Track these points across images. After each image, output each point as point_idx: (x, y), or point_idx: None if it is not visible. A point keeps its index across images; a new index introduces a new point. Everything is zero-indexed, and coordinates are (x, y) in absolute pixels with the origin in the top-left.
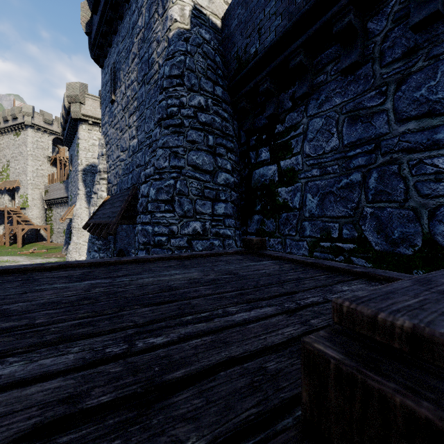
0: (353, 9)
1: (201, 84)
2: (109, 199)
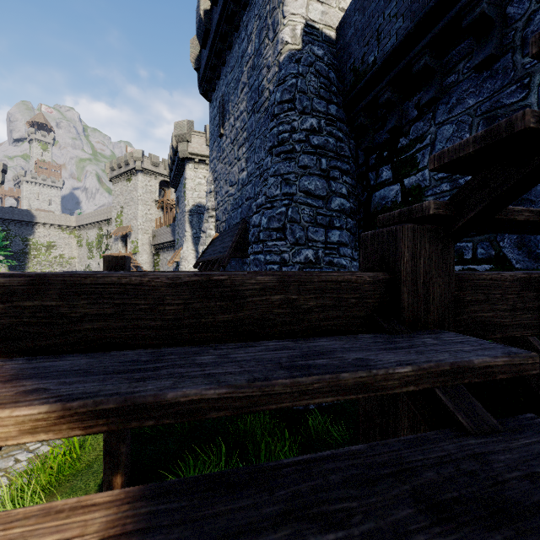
0: None
1: (313, 105)
2: (218, 236)
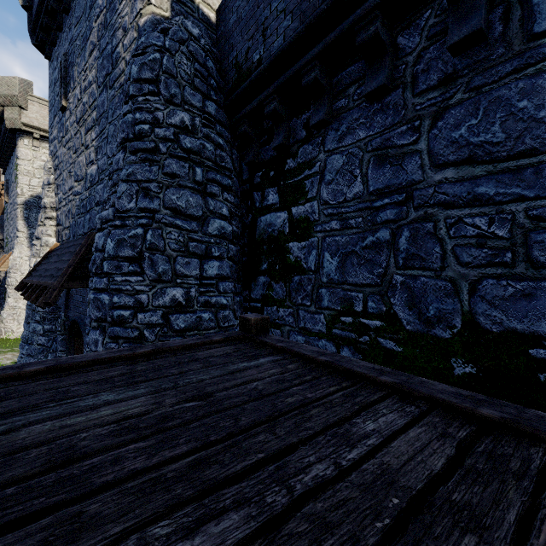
0: (380, 16)
1: (185, 95)
2: (58, 248)
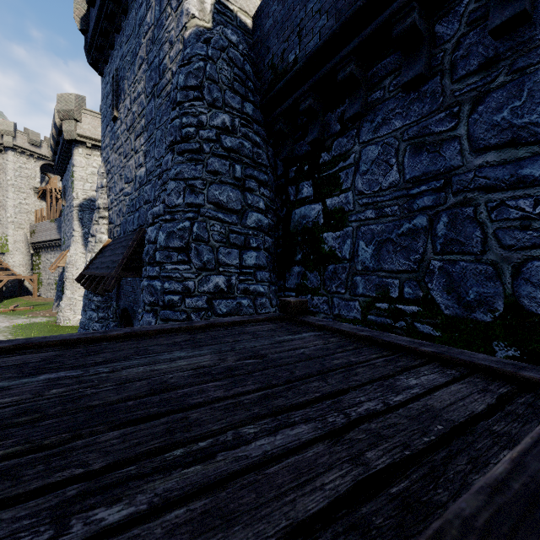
0: (417, 7)
1: (226, 98)
2: (111, 244)
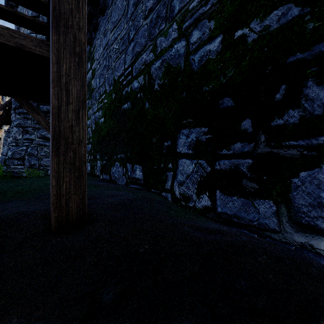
0: None
1: None
2: None
